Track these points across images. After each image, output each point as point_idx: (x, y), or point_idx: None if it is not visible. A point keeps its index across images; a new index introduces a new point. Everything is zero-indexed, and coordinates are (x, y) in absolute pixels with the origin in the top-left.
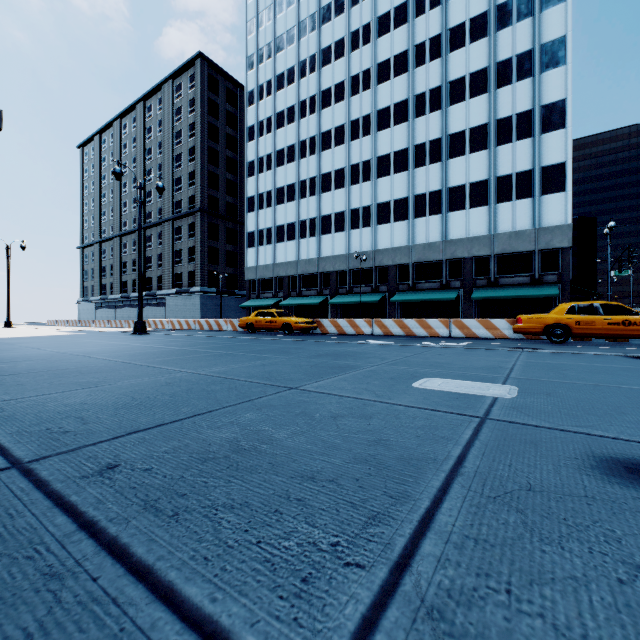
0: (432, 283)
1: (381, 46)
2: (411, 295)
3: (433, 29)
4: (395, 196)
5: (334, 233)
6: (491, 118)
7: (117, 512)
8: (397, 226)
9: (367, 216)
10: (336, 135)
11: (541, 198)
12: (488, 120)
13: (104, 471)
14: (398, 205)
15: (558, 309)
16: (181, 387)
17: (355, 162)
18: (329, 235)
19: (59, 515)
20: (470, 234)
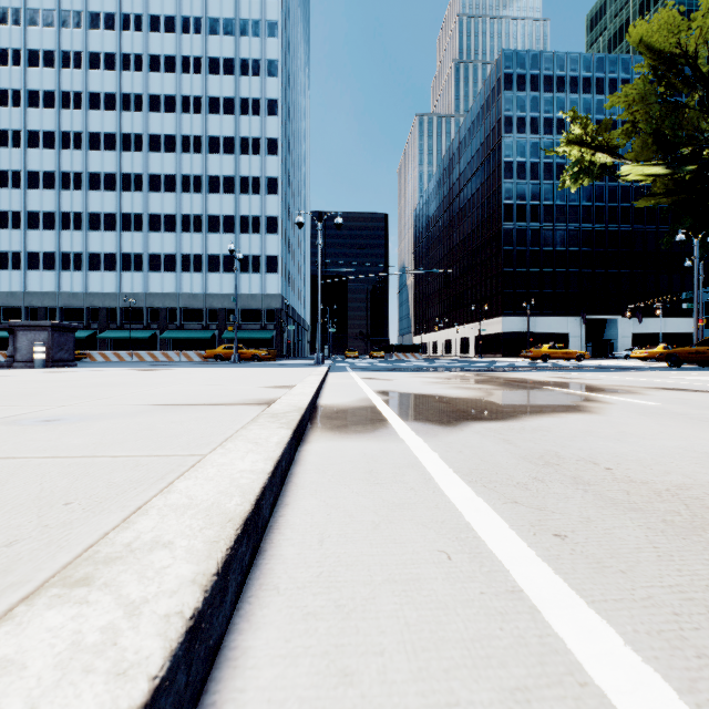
0: (196, 325)
1: (153, 120)
2: (178, 333)
3: (197, 130)
4: (165, 251)
5: (104, 271)
6: (237, 213)
7: None
8: (167, 276)
9: (139, 262)
10: (106, 180)
11: (266, 275)
12: (235, 214)
13: None
14: (168, 259)
15: (220, 347)
16: None
17: (127, 211)
18: (98, 272)
19: None
20: (223, 291)
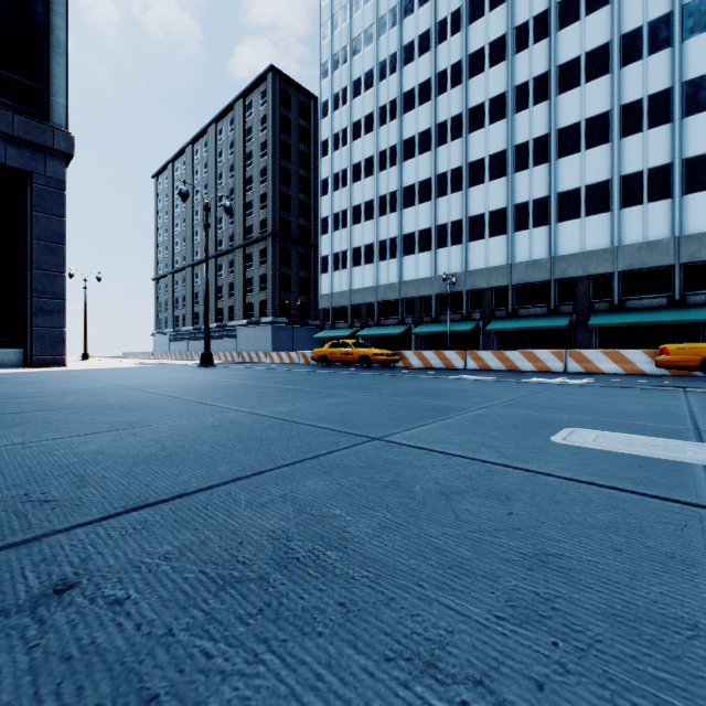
0: (537, 308)
1: (473, 33)
2: (510, 323)
3: (538, 5)
4: (490, 207)
5: (418, 253)
6: (614, 104)
7: None
8: (493, 242)
9: (457, 232)
10: (420, 142)
11: (683, 198)
12: (610, 107)
13: (43, 599)
14: (494, 217)
15: None
16: (229, 432)
17: (442, 171)
18: (412, 256)
19: None
20: (586, 248)
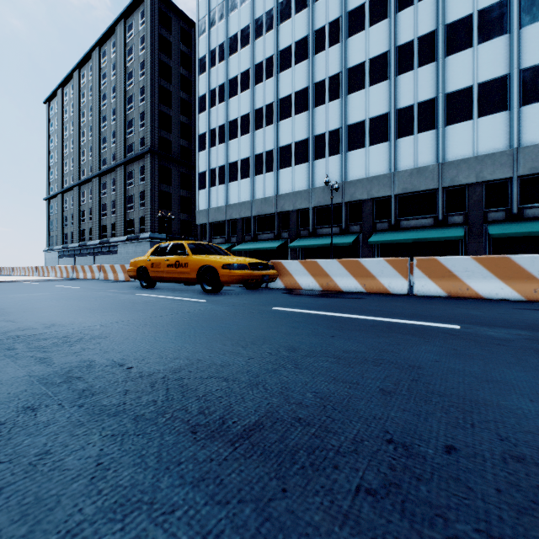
0: (422, 219)
1: None
2: (395, 235)
3: None
4: (371, 113)
5: (294, 166)
6: None
7: None
8: (374, 150)
9: (335, 142)
10: (297, 50)
11: None
12: None
13: None
14: (375, 124)
15: None
16: None
17: (320, 79)
18: (288, 168)
19: None
20: (479, 151)
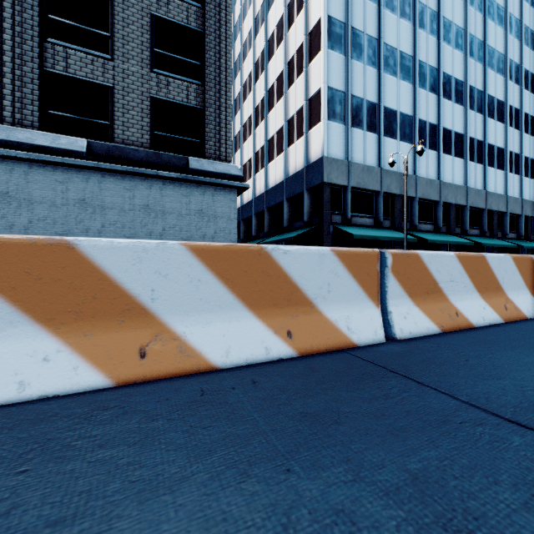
0: (513, 233)
1: None
2: (521, 243)
3: (516, 11)
4: (497, 143)
5: (454, 156)
6: None
7: None
8: (499, 173)
9: (480, 152)
10: (456, 35)
11: None
12: None
13: None
14: (499, 153)
15: None
16: None
17: (471, 84)
18: (449, 156)
19: None
20: (531, 198)
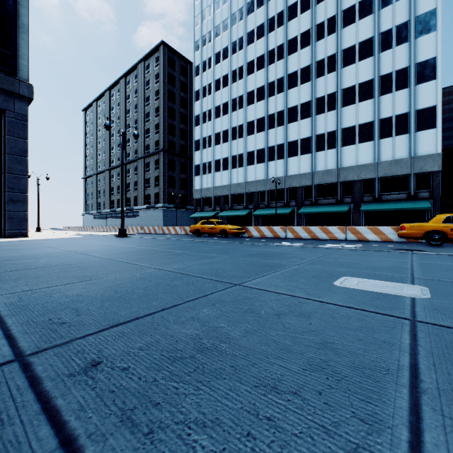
0: (329, 199)
1: (291, 27)
2: (313, 208)
3: (330, 12)
4: (301, 136)
5: (256, 164)
6: (375, 75)
7: (96, 424)
8: (303, 158)
9: (280, 151)
10: (258, 94)
11: (416, 134)
12: (373, 77)
13: (88, 369)
14: (303, 143)
15: (436, 219)
16: (151, 282)
17: (271, 112)
18: (252, 166)
19: (44, 424)
20: (359, 162)
